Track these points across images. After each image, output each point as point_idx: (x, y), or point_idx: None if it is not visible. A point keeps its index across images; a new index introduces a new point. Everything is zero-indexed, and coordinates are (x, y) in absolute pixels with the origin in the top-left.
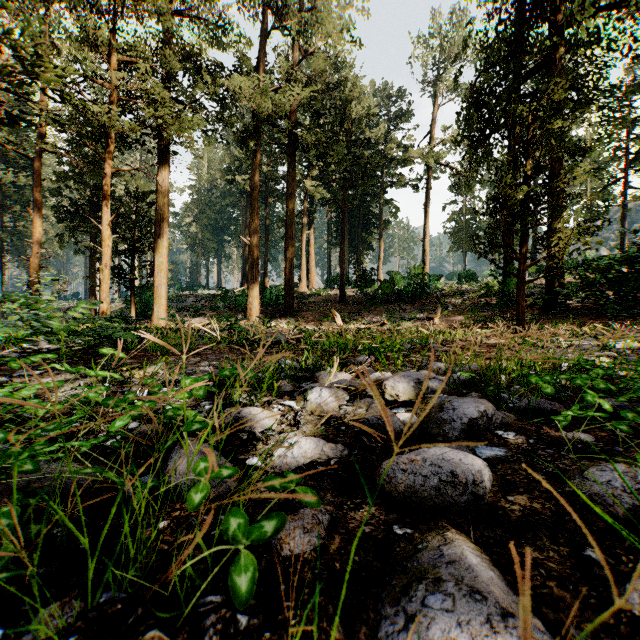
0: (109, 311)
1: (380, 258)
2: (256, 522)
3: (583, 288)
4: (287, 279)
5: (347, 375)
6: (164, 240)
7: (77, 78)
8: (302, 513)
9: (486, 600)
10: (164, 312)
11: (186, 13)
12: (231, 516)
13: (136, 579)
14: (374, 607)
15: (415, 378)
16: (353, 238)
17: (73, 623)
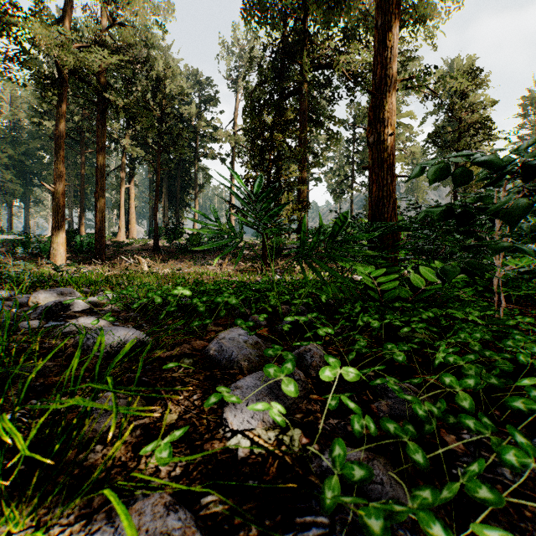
0: None
1: (195, 215)
2: None
3: None
4: (98, 228)
5: None
6: None
7: None
8: None
9: None
10: None
11: None
12: None
13: None
14: None
15: (59, 291)
16: (173, 196)
17: None
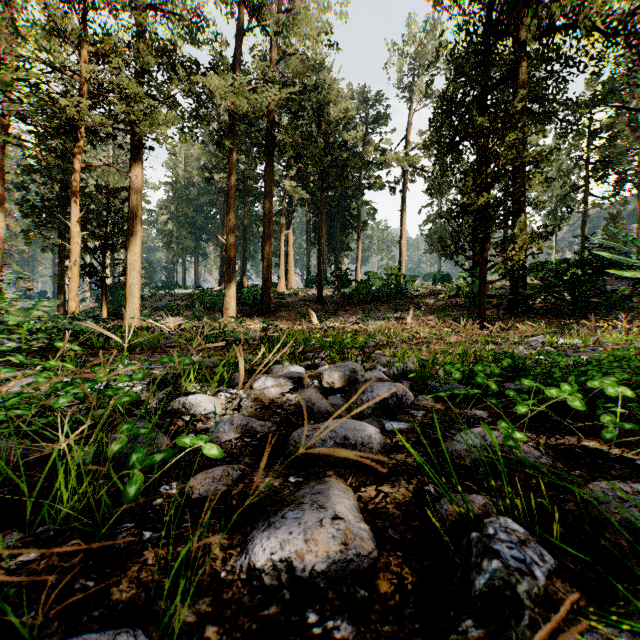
0: (78, 310)
1: (358, 259)
2: (150, 455)
3: (542, 289)
4: (264, 279)
5: (300, 368)
6: (137, 238)
7: (43, 69)
8: (215, 468)
9: (327, 511)
10: (137, 311)
11: (160, 7)
12: (134, 453)
13: (64, 509)
14: (252, 525)
15: (351, 368)
16: (332, 239)
17: (13, 545)
